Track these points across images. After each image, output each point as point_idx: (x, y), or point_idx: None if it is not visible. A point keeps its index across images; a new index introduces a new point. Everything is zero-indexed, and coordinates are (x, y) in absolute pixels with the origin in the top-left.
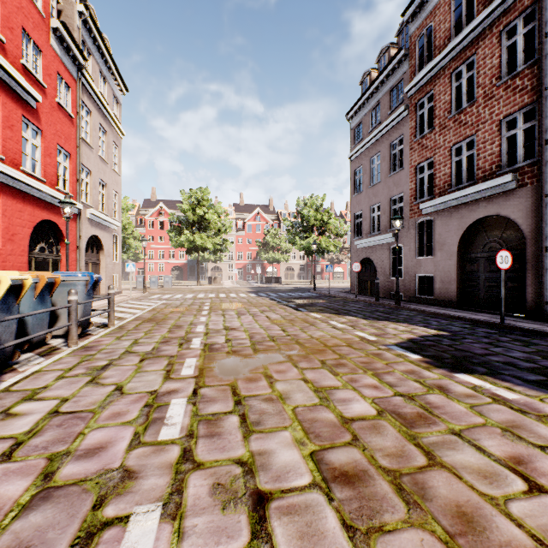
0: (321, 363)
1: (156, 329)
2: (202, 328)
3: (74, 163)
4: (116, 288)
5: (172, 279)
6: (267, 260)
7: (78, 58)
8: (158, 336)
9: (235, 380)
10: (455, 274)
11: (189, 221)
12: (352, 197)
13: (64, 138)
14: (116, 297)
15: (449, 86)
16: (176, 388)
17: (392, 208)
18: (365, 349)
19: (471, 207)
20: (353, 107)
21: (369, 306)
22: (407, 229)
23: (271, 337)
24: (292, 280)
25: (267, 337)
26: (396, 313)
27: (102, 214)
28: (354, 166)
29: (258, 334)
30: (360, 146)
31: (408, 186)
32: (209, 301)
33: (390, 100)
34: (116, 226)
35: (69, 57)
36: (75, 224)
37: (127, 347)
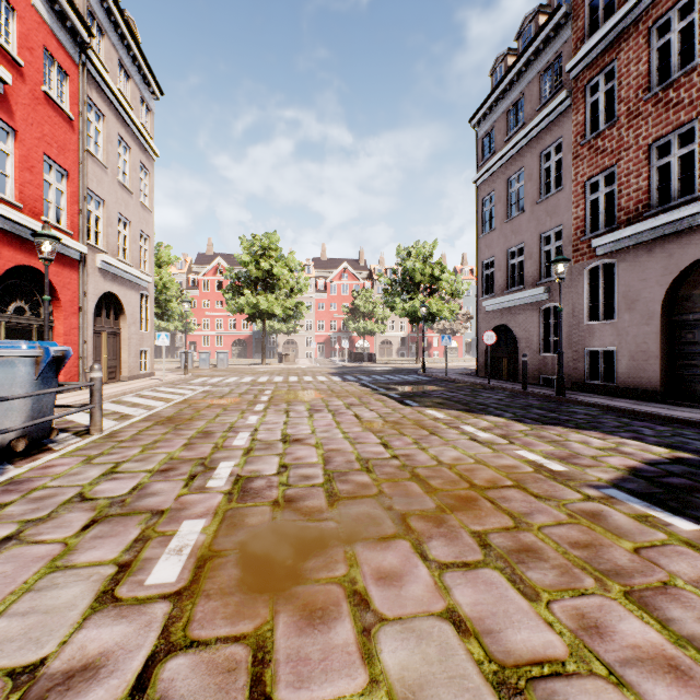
0: (479, 545)
1: (166, 439)
2: (245, 438)
3: (75, 185)
4: (146, 369)
5: (233, 356)
6: (357, 331)
7: (79, 32)
8: (162, 455)
9: (272, 615)
10: (657, 347)
11: (252, 278)
12: (478, 238)
13: (57, 147)
14: (143, 381)
15: (647, 47)
16: (102, 652)
17: (543, 250)
18: (558, 499)
19: (689, 238)
20: (480, 107)
21: (514, 397)
22: (569, 279)
23: (362, 462)
24: (390, 358)
25: (356, 462)
26: (566, 411)
27: (121, 263)
28: (482, 193)
29: (339, 453)
30: (492, 163)
31: (570, 214)
32: (271, 388)
33: (541, 89)
34: (146, 281)
35: (66, 30)
36: (77, 275)
37: (87, 483)
